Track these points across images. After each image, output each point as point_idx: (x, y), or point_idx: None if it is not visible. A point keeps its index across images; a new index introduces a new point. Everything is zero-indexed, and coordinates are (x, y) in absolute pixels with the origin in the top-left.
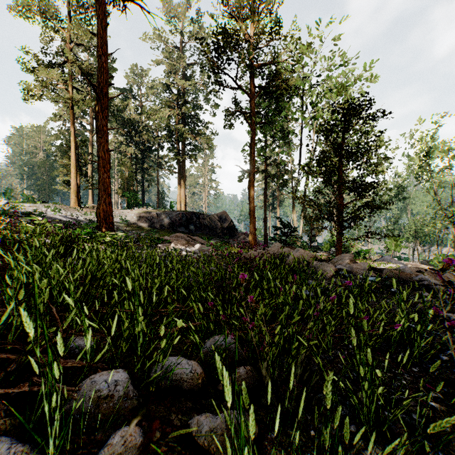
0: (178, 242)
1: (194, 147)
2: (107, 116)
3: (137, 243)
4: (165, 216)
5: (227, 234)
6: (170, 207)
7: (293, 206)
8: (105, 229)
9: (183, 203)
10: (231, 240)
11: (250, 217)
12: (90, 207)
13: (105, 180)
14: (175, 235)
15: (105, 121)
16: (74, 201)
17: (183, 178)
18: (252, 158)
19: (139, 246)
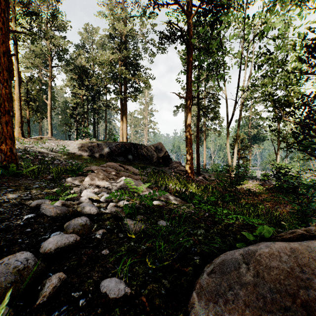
0: (97, 175)
1: (134, 89)
2: (6, 9)
3: (50, 175)
4: (105, 146)
5: (163, 163)
6: (114, 140)
7: (228, 135)
8: (0, 158)
9: (125, 136)
10: (166, 169)
11: (187, 145)
12: (38, 138)
13: (0, 92)
14: (107, 164)
15: (1, 15)
16: (18, 132)
17: (125, 114)
18: (189, 83)
19: (42, 180)
